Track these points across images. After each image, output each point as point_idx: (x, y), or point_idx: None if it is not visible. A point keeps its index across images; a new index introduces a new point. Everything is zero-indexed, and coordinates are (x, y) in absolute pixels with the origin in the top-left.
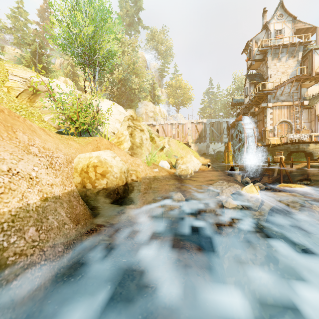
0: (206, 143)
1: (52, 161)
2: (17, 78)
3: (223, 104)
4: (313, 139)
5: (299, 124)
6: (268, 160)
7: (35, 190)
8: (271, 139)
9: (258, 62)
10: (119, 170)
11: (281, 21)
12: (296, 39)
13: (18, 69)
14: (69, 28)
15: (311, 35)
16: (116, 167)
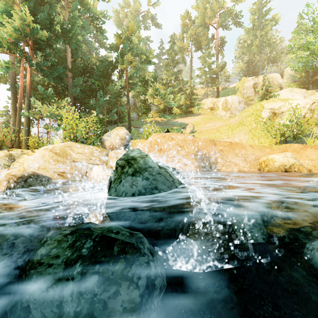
0: None
1: (246, 159)
2: (267, 110)
3: None
4: None
5: None
6: None
7: (236, 167)
8: None
9: None
10: (280, 164)
11: None
12: None
13: (269, 103)
14: (307, 48)
15: None
16: (279, 162)
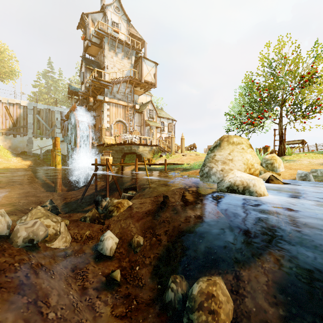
0: (27, 137)
1: None
2: None
3: (66, 95)
4: (142, 142)
5: (133, 127)
6: (96, 162)
7: None
8: (107, 138)
9: (95, 46)
10: None
11: (118, 15)
12: (130, 41)
13: None
14: None
15: (141, 47)
16: None
